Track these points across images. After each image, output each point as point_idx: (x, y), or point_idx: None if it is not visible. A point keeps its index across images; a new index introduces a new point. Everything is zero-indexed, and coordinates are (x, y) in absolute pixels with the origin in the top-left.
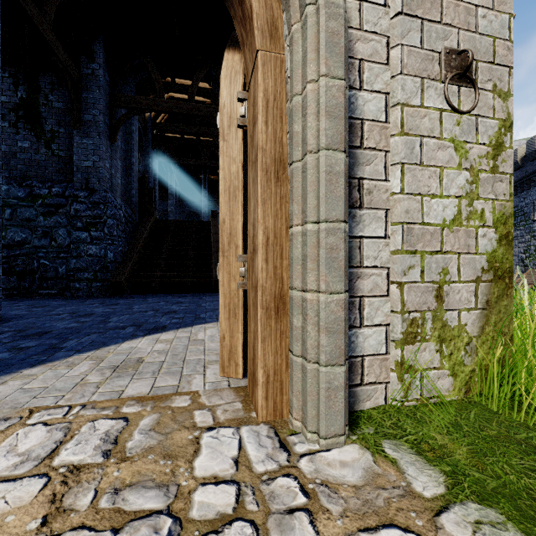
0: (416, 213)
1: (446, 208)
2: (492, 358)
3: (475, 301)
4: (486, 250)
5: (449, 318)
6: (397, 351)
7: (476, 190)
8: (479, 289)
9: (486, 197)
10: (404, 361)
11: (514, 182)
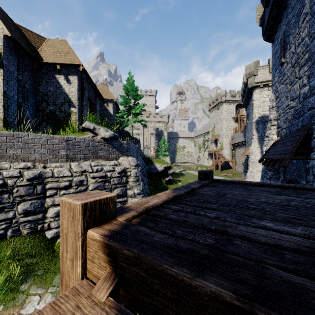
0: None
1: None
2: None
3: None
4: None
5: None
6: None
7: None
8: None
9: None
10: None
11: (244, 104)
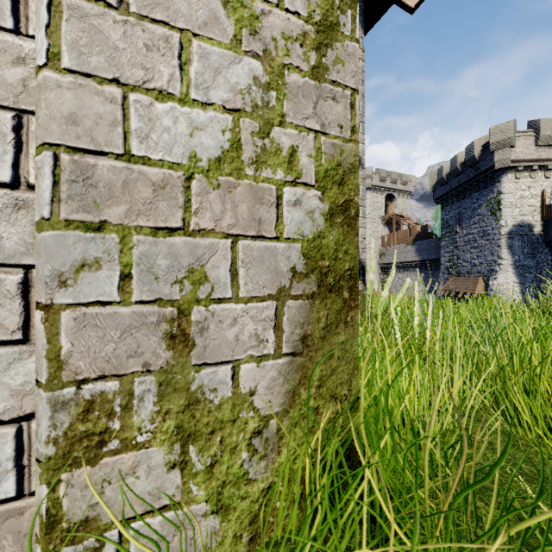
0: (105, 127)
1: (201, 129)
2: (316, 450)
3: (276, 340)
4: (301, 234)
5: (208, 384)
6: (41, 489)
7: (279, 105)
8: (285, 313)
9: (301, 124)
10: (63, 514)
11: (441, 197)
